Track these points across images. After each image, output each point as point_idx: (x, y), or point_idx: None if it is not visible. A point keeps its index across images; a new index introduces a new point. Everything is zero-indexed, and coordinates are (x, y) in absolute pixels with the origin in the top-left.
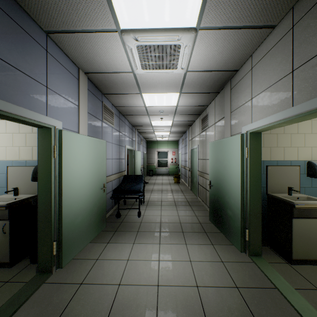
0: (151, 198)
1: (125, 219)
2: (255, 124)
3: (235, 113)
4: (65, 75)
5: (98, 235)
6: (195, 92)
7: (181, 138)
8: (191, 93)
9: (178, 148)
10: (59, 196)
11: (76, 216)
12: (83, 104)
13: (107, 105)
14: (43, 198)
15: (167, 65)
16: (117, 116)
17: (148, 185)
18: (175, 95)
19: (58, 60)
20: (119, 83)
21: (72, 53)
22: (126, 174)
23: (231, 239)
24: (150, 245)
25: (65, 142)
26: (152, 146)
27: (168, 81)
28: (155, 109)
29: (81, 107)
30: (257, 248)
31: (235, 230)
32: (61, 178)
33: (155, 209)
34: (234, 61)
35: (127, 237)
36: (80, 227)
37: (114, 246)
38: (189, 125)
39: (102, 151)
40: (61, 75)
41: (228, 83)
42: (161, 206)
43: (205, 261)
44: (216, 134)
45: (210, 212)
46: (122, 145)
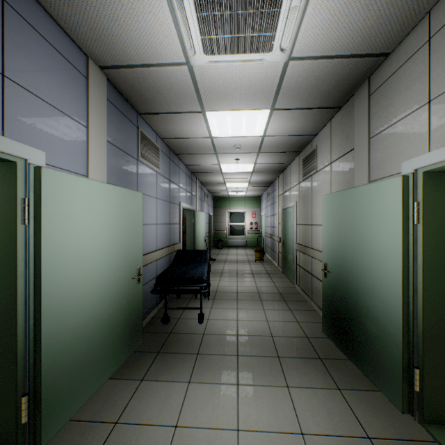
0: (220, 286)
1: (176, 327)
2: (444, 151)
3: (380, 139)
4: (55, 62)
5: (126, 361)
6: (298, 108)
7: (265, 192)
8: (291, 110)
9: (260, 208)
10: (35, 301)
11: (77, 336)
12: (97, 124)
13: (148, 135)
14: (1, 308)
15: (252, 42)
16: (166, 155)
17: (215, 264)
18: (263, 115)
19: (36, 27)
20: (165, 91)
21: (67, 18)
22: (180, 248)
23: (374, 380)
24: (219, 389)
25: (48, 193)
26: (221, 205)
27: (252, 85)
28: (227, 142)
29: (93, 130)
30: (439, 408)
31: (386, 365)
32: (38, 265)
33: (228, 307)
34: (389, 28)
35: (177, 367)
36: (86, 356)
37: (152, 390)
38: (280, 170)
39: (135, 211)
40: (43, 58)
41: (364, 86)
42: (237, 301)
43: (332, 435)
44: (334, 181)
45: (324, 318)
46: (175, 203)
